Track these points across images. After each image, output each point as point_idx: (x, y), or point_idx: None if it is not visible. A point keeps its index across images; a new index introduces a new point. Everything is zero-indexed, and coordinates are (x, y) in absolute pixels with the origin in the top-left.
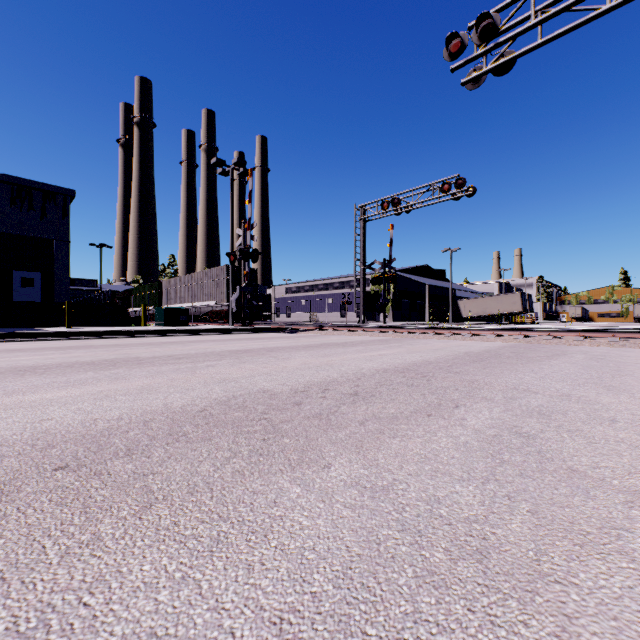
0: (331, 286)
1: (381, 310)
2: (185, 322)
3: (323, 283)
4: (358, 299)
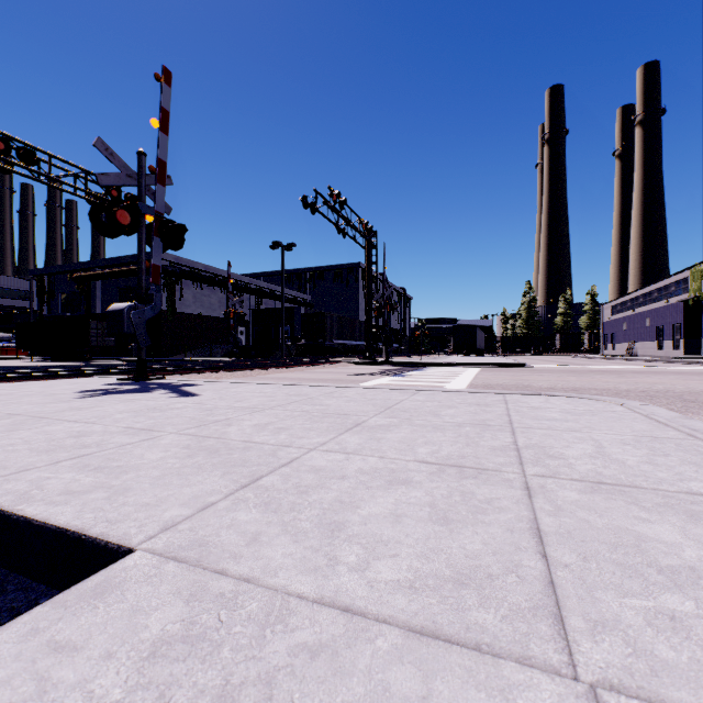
0: (648, 297)
1: (384, 344)
2: (254, 356)
3: (641, 294)
4: (674, 317)
